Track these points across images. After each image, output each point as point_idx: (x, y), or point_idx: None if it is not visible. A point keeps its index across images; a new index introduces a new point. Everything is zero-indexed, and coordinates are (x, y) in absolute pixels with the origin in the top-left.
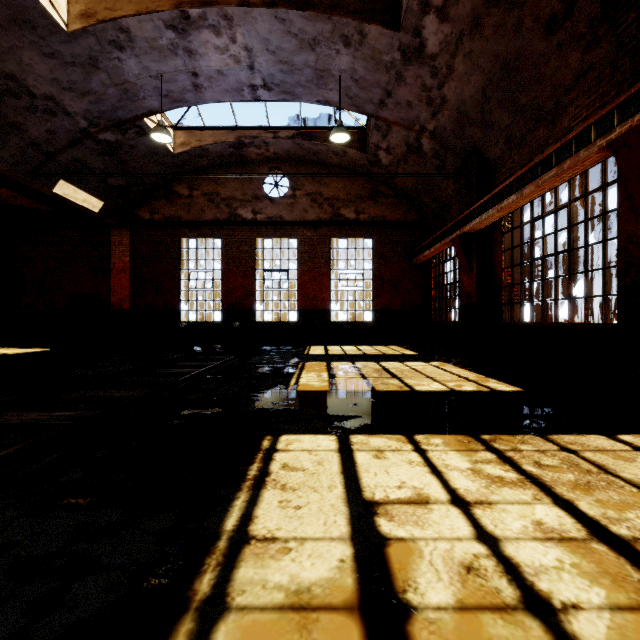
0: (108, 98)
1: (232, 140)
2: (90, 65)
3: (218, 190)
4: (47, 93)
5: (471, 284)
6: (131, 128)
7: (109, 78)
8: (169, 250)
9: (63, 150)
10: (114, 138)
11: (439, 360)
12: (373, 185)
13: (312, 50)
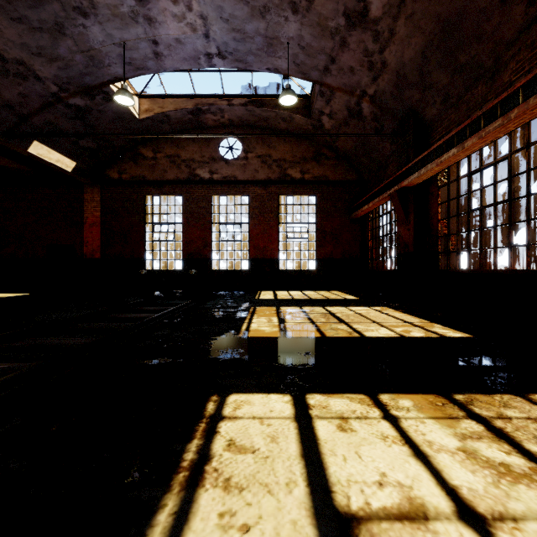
0: (76, 64)
1: (191, 107)
2: (57, 31)
3: (179, 153)
4: (17, 58)
5: (408, 235)
6: (98, 94)
7: (75, 45)
8: (135, 206)
9: (36, 113)
10: (83, 103)
11: (379, 304)
12: (316, 148)
13: (262, 18)
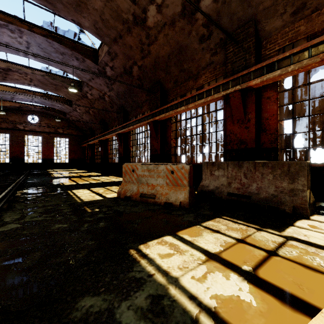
0: None
1: (18, 106)
2: None
3: (8, 117)
4: None
5: (90, 154)
6: None
7: None
8: None
9: None
10: None
11: (82, 170)
12: (68, 123)
13: (51, 102)
